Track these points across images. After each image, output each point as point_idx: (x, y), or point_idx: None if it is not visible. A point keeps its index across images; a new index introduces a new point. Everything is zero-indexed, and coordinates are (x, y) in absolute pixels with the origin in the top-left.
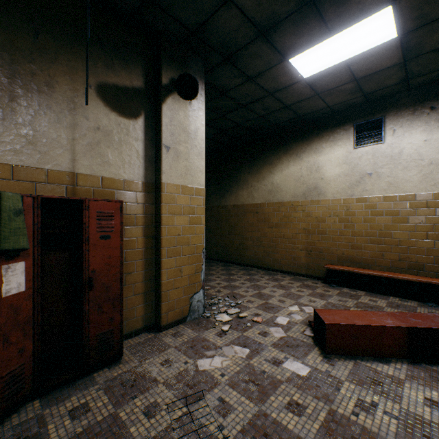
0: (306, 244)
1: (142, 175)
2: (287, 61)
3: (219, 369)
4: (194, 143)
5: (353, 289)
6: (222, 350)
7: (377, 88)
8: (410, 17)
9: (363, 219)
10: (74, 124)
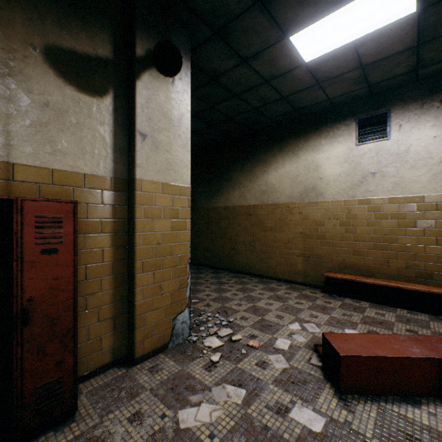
0: (303, 249)
1: (110, 169)
2: (288, 39)
3: (206, 425)
4: (178, 132)
5: (356, 299)
6: (211, 393)
7: (384, 78)
8: None
9: (366, 223)
10: (9, 96)
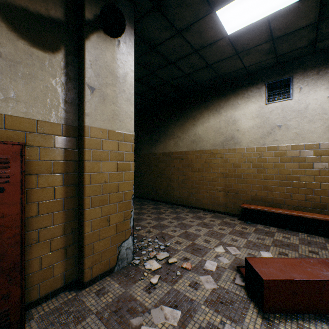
0: (224, 186)
1: (61, 116)
2: (214, 13)
3: None
4: (122, 88)
5: (266, 225)
6: (150, 315)
7: (288, 50)
8: None
9: (273, 165)
10: None
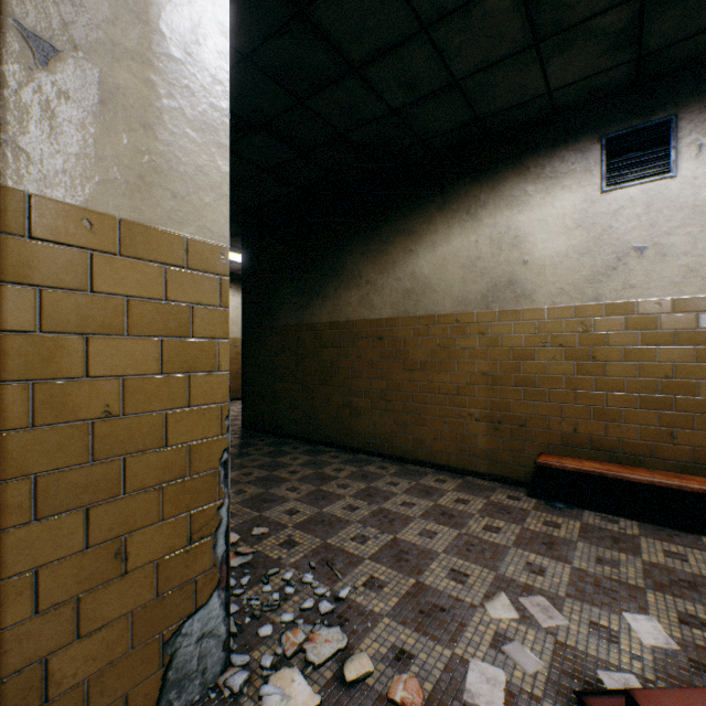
0: (489, 407)
1: None
2: None
3: None
4: (184, 80)
5: (605, 513)
6: None
7: (676, 36)
8: None
9: (623, 353)
10: None
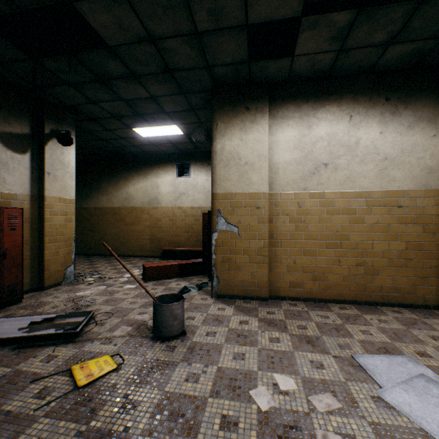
0: (150, 236)
1: (29, 190)
2: (132, 129)
3: (89, 293)
4: (68, 170)
5: (175, 259)
6: (91, 289)
7: (185, 148)
8: (186, 130)
9: (181, 219)
10: None
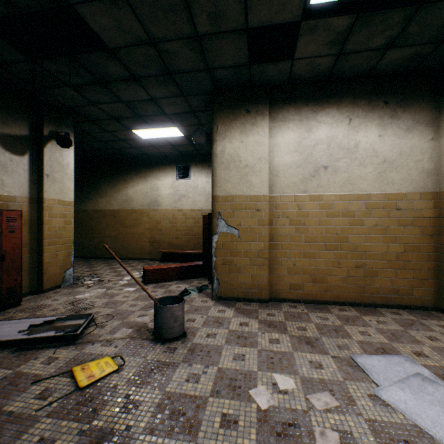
0: (150, 238)
1: (28, 192)
2: (131, 131)
3: (89, 296)
4: (67, 172)
5: (175, 262)
6: (90, 292)
7: (185, 150)
8: (186, 132)
9: (181, 222)
10: None
